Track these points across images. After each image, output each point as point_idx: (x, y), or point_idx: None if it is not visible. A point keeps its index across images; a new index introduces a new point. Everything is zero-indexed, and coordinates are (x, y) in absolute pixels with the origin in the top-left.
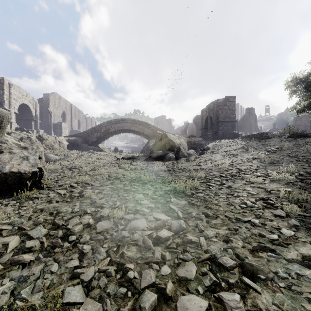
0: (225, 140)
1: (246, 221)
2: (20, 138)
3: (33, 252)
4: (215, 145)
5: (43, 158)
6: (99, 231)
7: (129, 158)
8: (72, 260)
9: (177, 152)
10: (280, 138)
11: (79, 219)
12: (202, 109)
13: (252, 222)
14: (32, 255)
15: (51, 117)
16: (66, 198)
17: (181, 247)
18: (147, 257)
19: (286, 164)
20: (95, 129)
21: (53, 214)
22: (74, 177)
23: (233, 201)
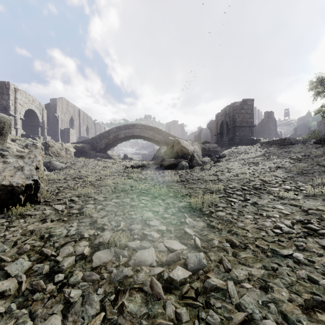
0: (242, 147)
1: (286, 255)
2: (25, 145)
3: (6, 299)
4: (232, 151)
5: (41, 168)
6: (96, 265)
7: (139, 166)
8: (53, 315)
9: (191, 160)
10: (305, 144)
11: (74, 246)
12: (217, 113)
13: (295, 257)
14: (3, 303)
15: (58, 123)
16: (63, 216)
17: (202, 297)
18: (155, 314)
19: (319, 175)
20: (103, 136)
21: (44, 238)
22: (76, 188)
23: (263, 224)
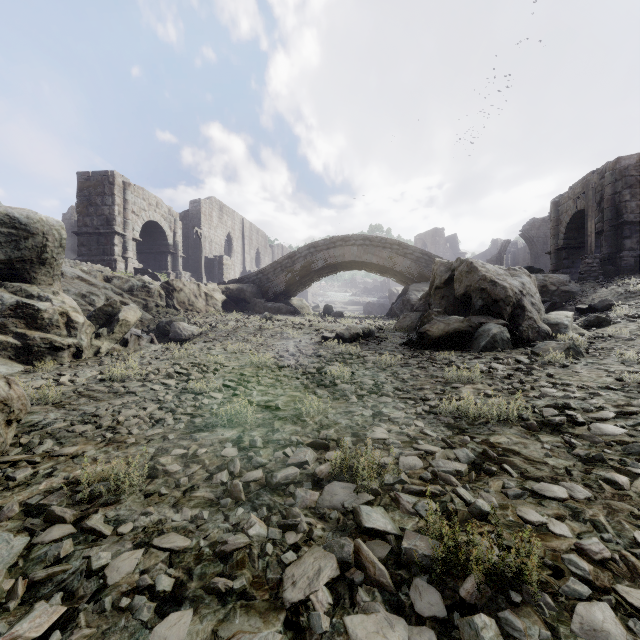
0: None
1: None
2: (129, 289)
3: None
4: (629, 292)
5: None
6: None
7: (356, 337)
8: None
9: (513, 318)
10: None
11: None
12: (555, 198)
13: None
14: None
15: (202, 245)
16: None
17: None
18: None
19: None
20: (282, 265)
21: None
22: (127, 431)
23: None
